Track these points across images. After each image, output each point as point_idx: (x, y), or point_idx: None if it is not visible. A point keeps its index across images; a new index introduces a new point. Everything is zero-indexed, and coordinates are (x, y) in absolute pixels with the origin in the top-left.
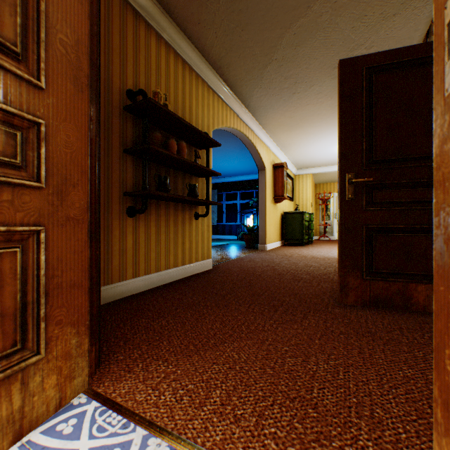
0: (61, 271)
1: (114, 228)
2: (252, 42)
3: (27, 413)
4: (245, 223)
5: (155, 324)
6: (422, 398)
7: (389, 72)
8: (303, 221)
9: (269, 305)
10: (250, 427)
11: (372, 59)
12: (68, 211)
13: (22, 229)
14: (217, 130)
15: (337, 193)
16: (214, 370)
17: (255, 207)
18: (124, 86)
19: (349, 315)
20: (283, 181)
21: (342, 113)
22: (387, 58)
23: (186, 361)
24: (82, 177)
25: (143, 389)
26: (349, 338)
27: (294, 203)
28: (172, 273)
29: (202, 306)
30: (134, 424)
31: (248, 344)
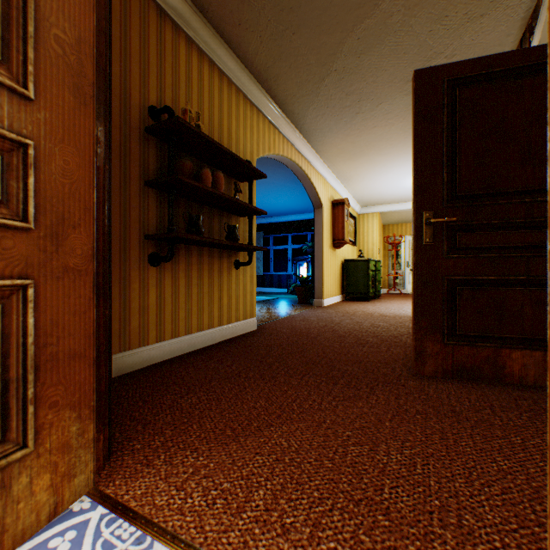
0: (57, 337)
1: (133, 280)
2: (305, 49)
3: (9, 525)
4: (298, 273)
5: (183, 402)
6: (524, 499)
7: (477, 85)
8: (368, 270)
9: (327, 376)
10: (303, 542)
11: (455, 69)
12: (66, 259)
13: (2, 284)
14: (263, 158)
15: (412, 237)
16: (257, 463)
17: (310, 253)
18: (146, 102)
19: (427, 389)
20: (343, 222)
21: (418, 137)
22: (473, 68)
23: (221, 450)
24: (85, 215)
25: (164, 489)
26: (428, 419)
27: (358, 248)
28: (206, 335)
29: (243, 378)
30: (151, 538)
31: (301, 428)
